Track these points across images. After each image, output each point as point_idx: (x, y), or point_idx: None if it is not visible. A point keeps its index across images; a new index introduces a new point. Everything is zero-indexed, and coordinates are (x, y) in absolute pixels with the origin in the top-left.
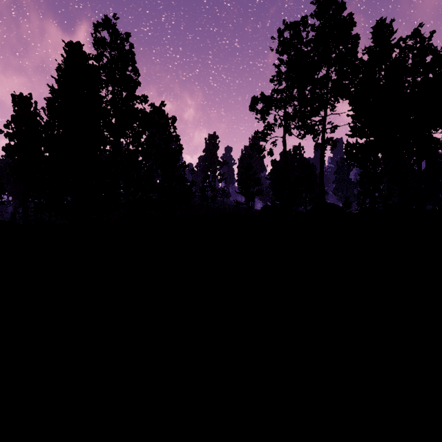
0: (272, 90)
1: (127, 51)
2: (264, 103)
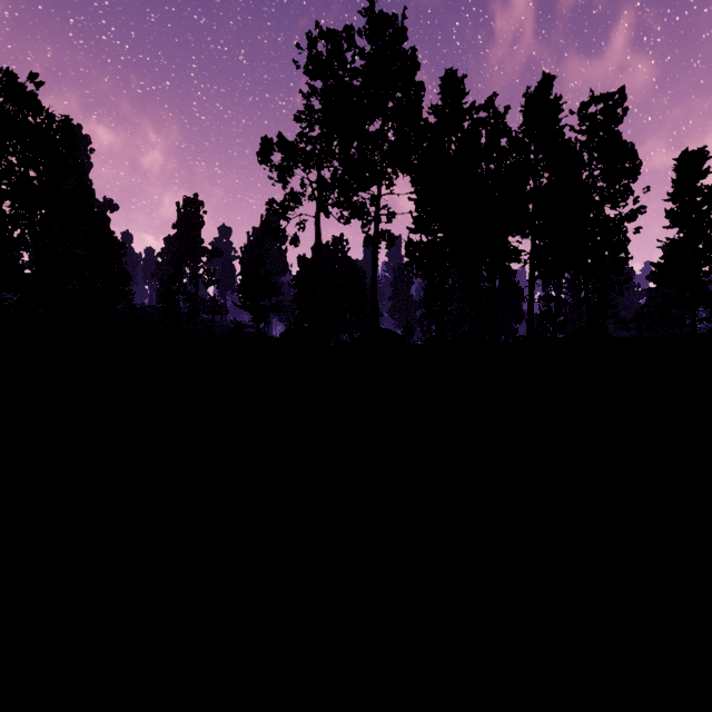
0: (298, 135)
1: None
2: (283, 152)
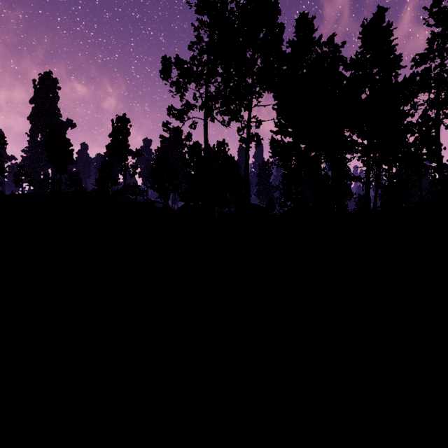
0: (190, 58)
1: None
2: (179, 68)
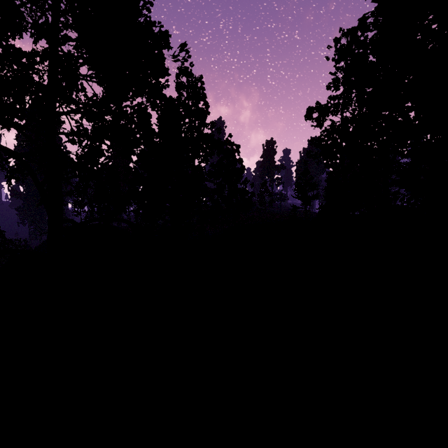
0: (328, 98)
1: (199, 88)
2: (319, 112)
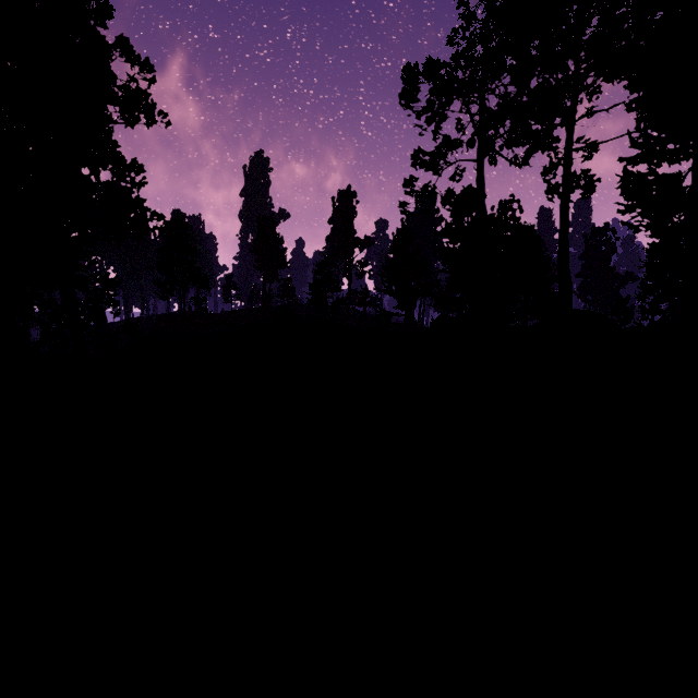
0: (452, 58)
1: None
2: (431, 79)
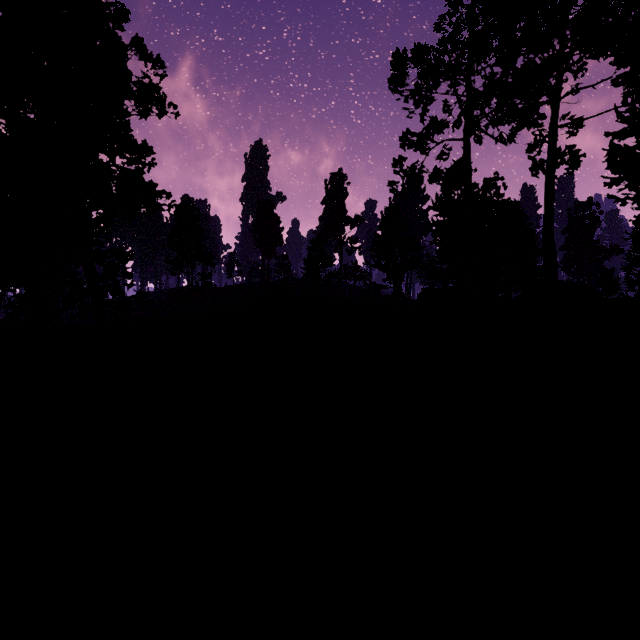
0: (439, 43)
1: None
2: (419, 63)
